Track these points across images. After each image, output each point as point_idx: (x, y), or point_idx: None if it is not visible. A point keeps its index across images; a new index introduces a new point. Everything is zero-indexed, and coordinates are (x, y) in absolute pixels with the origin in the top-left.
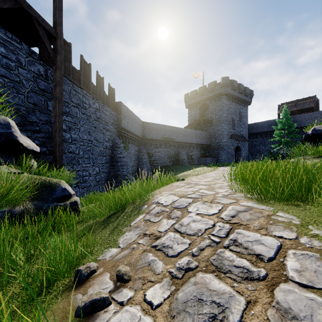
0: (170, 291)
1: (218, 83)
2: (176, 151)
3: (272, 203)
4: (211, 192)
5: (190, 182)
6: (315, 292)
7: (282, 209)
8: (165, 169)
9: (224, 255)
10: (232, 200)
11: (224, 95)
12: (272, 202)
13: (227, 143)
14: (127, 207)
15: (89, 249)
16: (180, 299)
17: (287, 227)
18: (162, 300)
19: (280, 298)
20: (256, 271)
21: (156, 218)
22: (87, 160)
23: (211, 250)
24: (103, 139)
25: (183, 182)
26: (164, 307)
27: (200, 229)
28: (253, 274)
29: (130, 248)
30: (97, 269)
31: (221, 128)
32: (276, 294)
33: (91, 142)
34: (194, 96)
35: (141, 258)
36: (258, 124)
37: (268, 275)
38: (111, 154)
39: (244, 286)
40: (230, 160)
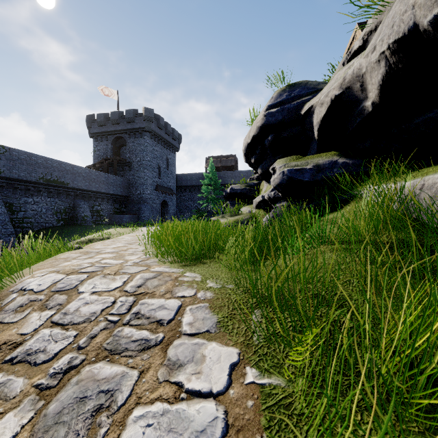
0: (35, 410)
1: (139, 114)
2: (71, 203)
3: (184, 264)
4: (118, 262)
5: (90, 251)
6: (200, 336)
7: (191, 269)
8: (48, 233)
9: (122, 333)
10: (143, 267)
11: (147, 132)
12: (185, 263)
13: (151, 196)
14: None
15: None
16: (52, 412)
17: (190, 286)
18: (18, 429)
19: (172, 354)
20: (154, 338)
21: (18, 314)
22: None
23: (106, 333)
24: None
25: (78, 251)
26: (22, 437)
27: (95, 312)
28: (151, 342)
29: None
30: None
31: (143, 175)
32: (169, 352)
33: None
34: (104, 122)
35: None
36: (187, 175)
37: (165, 338)
38: None
39: (139, 358)
40: (155, 218)
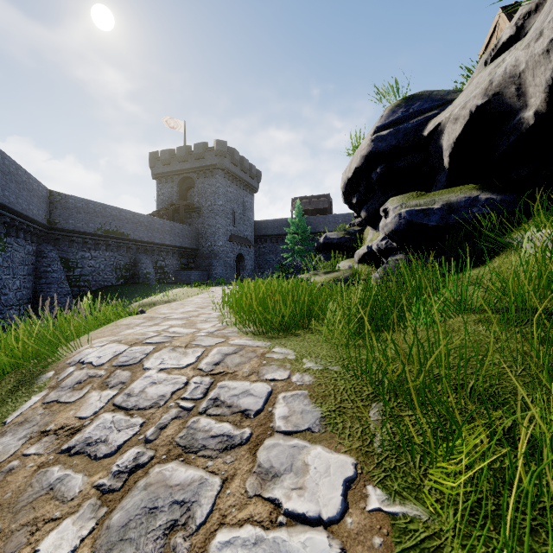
0: (97, 519)
1: (210, 148)
2: (132, 257)
3: (271, 336)
4: (189, 331)
5: (155, 316)
6: (299, 436)
7: (280, 342)
8: (107, 293)
9: (198, 425)
10: (219, 339)
11: (219, 169)
12: (272, 334)
13: (224, 248)
14: None
15: None
16: (116, 523)
17: (281, 366)
18: (77, 543)
19: (263, 458)
20: (239, 434)
21: (75, 393)
22: None
23: (178, 424)
24: None
25: (142, 316)
26: None
27: (163, 395)
28: (235, 439)
29: None
30: None
31: (215, 223)
32: (259, 455)
33: None
34: (169, 160)
35: (31, 483)
36: (268, 222)
37: (253, 435)
38: None
39: (221, 460)
40: (229, 276)
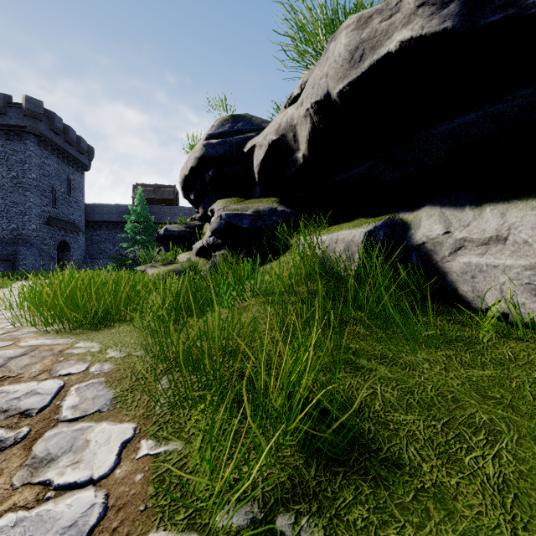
0: None
1: (15, 103)
2: None
3: (79, 332)
4: None
5: None
6: (86, 420)
7: (88, 337)
8: None
9: None
10: (5, 342)
11: (31, 134)
12: (81, 330)
13: (39, 233)
14: None
15: None
16: None
17: (81, 359)
18: None
19: (40, 449)
20: (13, 435)
21: None
22: None
23: None
24: None
25: None
26: None
27: None
28: (7, 441)
29: None
30: None
31: (24, 200)
32: (35, 448)
33: None
34: None
35: None
36: (104, 207)
37: (31, 432)
38: None
39: None
40: (46, 267)
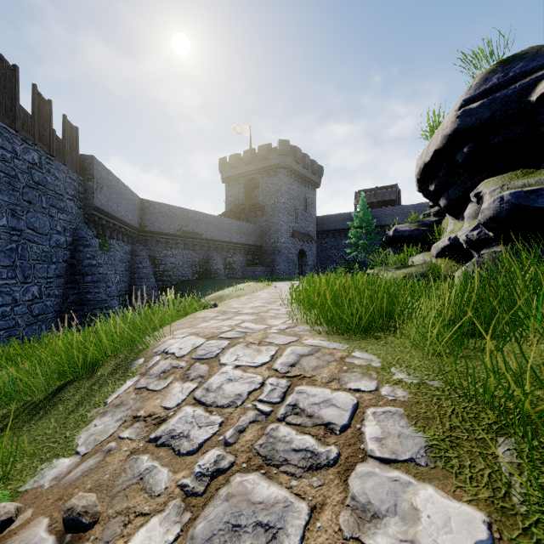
0: (181, 524)
1: (273, 148)
2: (205, 255)
3: (347, 337)
4: (260, 327)
5: (227, 311)
6: (399, 468)
7: (359, 345)
8: (184, 286)
9: (277, 434)
10: (291, 337)
11: (282, 168)
12: (347, 335)
13: (286, 244)
14: (102, 365)
15: (0, 471)
16: (200, 535)
17: (365, 374)
18: None
19: (357, 489)
20: (324, 452)
21: (161, 382)
22: (8, 270)
23: (256, 429)
24: (50, 228)
25: (215, 310)
26: None
27: (240, 394)
28: (321, 458)
29: (101, 451)
30: (18, 516)
31: (278, 220)
32: (351, 484)
33: (18, 233)
34: (236, 164)
35: (125, 469)
36: (330, 217)
37: (341, 456)
38: (70, 259)
39: (307, 481)
40: (291, 271)
